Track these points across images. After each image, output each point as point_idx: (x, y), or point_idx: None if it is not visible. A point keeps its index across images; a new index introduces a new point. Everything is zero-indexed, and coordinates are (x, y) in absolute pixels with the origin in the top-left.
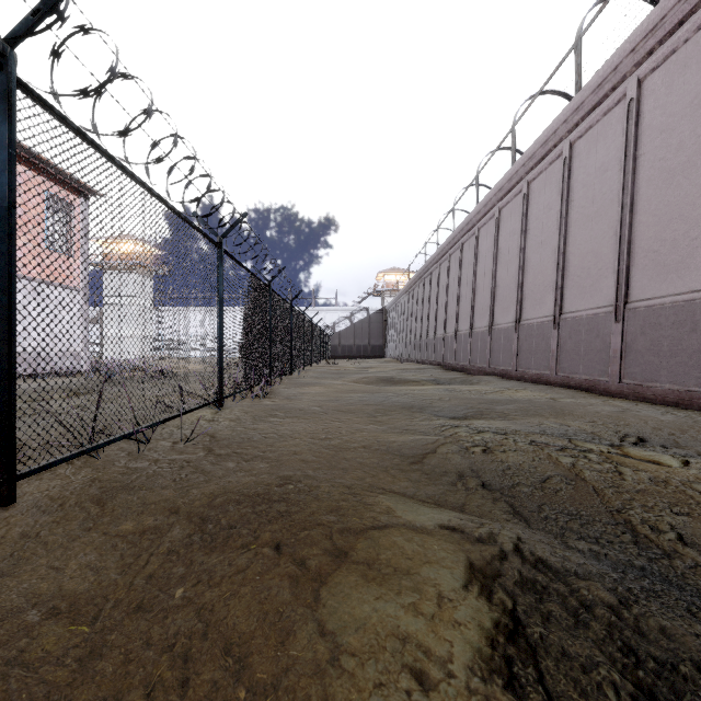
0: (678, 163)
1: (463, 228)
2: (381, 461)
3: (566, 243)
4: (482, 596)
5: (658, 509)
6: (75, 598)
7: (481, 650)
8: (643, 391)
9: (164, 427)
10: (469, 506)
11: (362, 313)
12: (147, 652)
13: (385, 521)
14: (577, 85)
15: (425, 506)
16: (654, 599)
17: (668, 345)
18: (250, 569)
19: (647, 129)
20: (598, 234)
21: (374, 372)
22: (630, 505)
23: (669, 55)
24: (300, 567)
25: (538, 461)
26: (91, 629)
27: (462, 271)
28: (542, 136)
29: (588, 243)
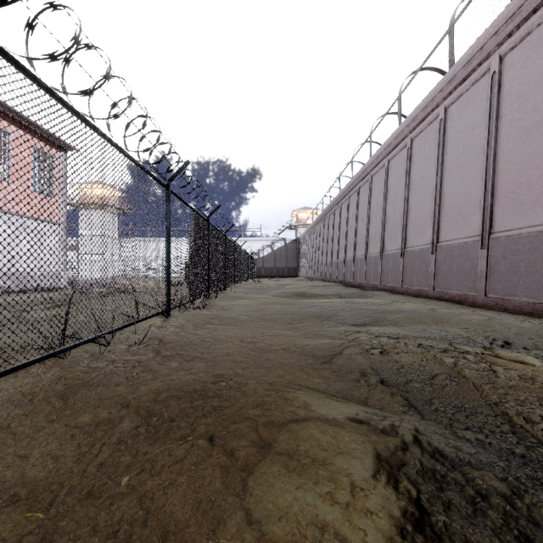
0: (532, 122)
1: (360, 175)
2: (298, 361)
3: (442, 187)
4: (389, 485)
5: (529, 403)
6: (34, 485)
7: (392, 539)
8: (504, 303)
9: (122, 333)
10: (371, 400)
11: (280, 242)
12: (93, 538)
13: (302, 415)
14: (451, 62)
15: (335, 401)
16: (540, 487)
17: (525, 267)
18: (186, 459)
19: (507, 96)
20: (467, 179)
21: (290, 288)
22: (505, 399)
23: (525, 36)
24: (230, 458)
25: (426, 361)
26: (45, 515)
27: (359, 209)
28: (423, 102)
29: (459, 186)
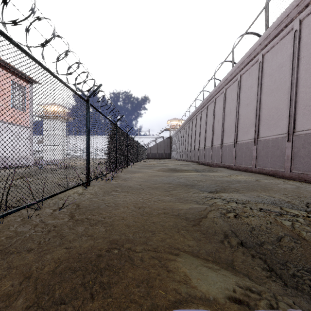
0: None
1: (208, 98)
2: (175, 224)
3: (260, 103)
4: None
5: None
6: None
7: None
8: (304, 176)
9: (53, 199)
10: (236, 263)
11: (160, 139)
12: None
13: (184, 295)
14: (266, 26)
15: (210, 270)
16: None
17: None
18: None
19: (305, 45)
20: (278, 98)
21: (166, 166)
22: None
23: None
24: None
25: (270, 224)
26: None
27: (207, 118)
28: (248, 52)
29: (272, 103)
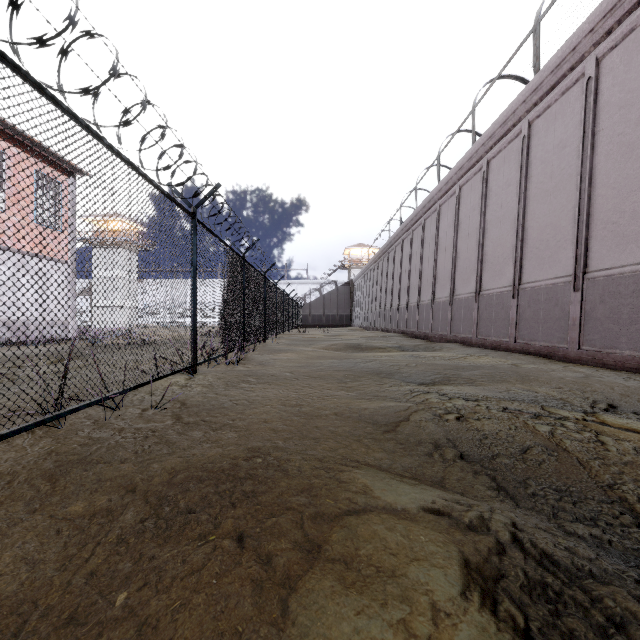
0: (637, 137)
1: (425, 205)
2: (354, 430)
3: (525, 217)
4: (485, 608)
5: None
6: None
7: None
8: (603, 357)
9: (136, 394)
10: (449, 480)
11: (330, 286)
12: None
13: (362, 504)
14: (536, 67)
15: (404, 483)
16: None
17: (628, 313)
18: (206, 568)
19: (606, 106)
20: (557, 208)
21: (342, 340)
22: (621, 479)
23: (628, 33)
24: (265, 567)
25: (515, 430)
26: None
27: (424, 245)
28: (502, 116)
29: (547, 217)
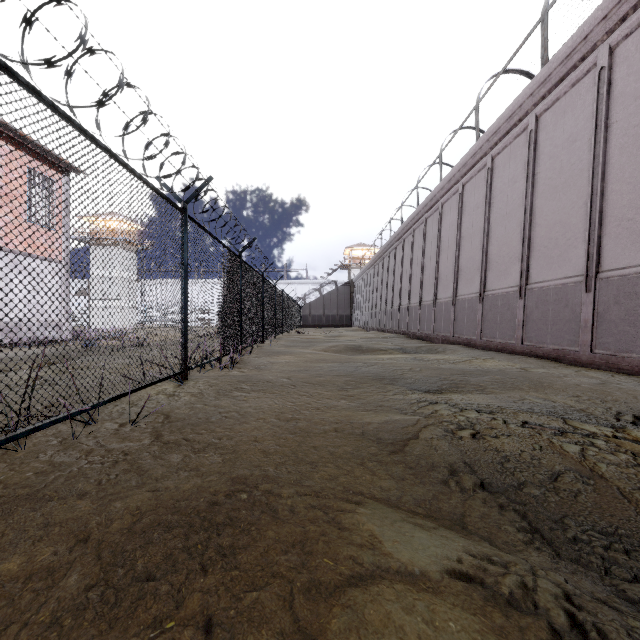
0: None
1: (427, 204)
2: (356, 450)
3: (532, 215)
4: None
5: None
6: None
7: None
8: (617, 362)
9: (117, 404)
10: (470, 518)
11: (330, 286)
12: None
13: (369, 566)
14: (544, 59)
15: (419, 528)
16: None
17: None
18: None
19: (620, 97)
20: (566, 205)
21: (342, 341)
22: None
23: None
24: None
25: (540, 451)
26: None
27: (426, 244)
28: (507, 111)
29: (556, 214)
